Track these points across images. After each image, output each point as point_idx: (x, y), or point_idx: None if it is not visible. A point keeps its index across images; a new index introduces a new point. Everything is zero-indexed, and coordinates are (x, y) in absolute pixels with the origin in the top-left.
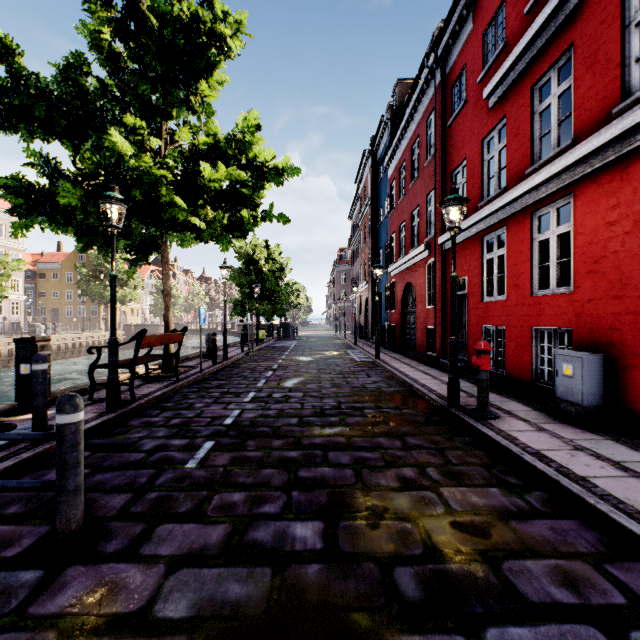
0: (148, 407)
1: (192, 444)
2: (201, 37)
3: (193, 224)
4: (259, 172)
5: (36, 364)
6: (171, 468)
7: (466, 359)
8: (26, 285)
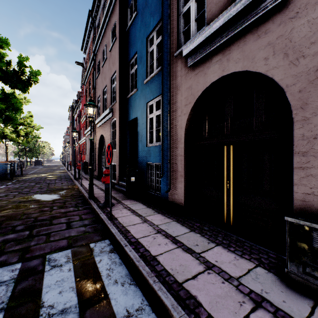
0: None
1: (27, 173)
2: None
3: (18, 141)
4: (33, 127)
5: None
6: (26, 174)
7: None
8: None
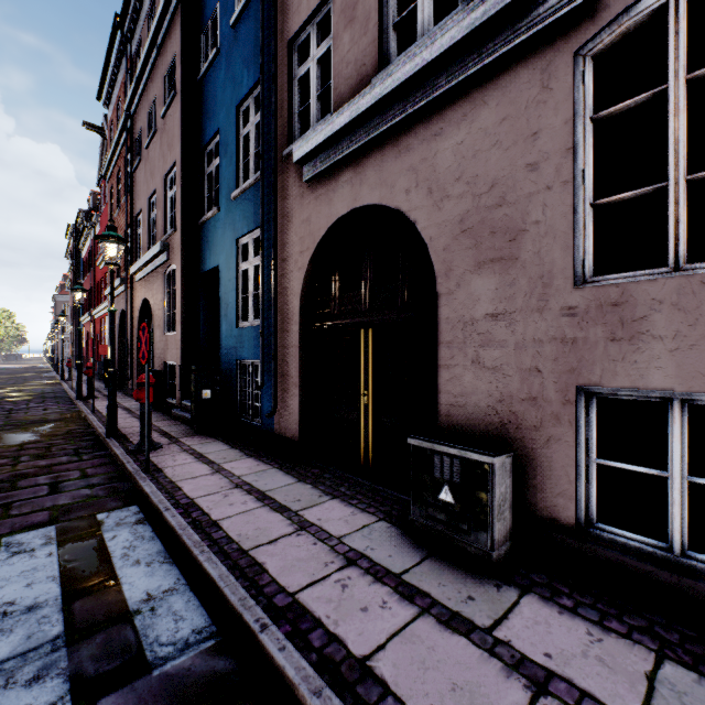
0: None
1: None
2: None
3: None
4: None
5: None
6: None
7: None
8: None
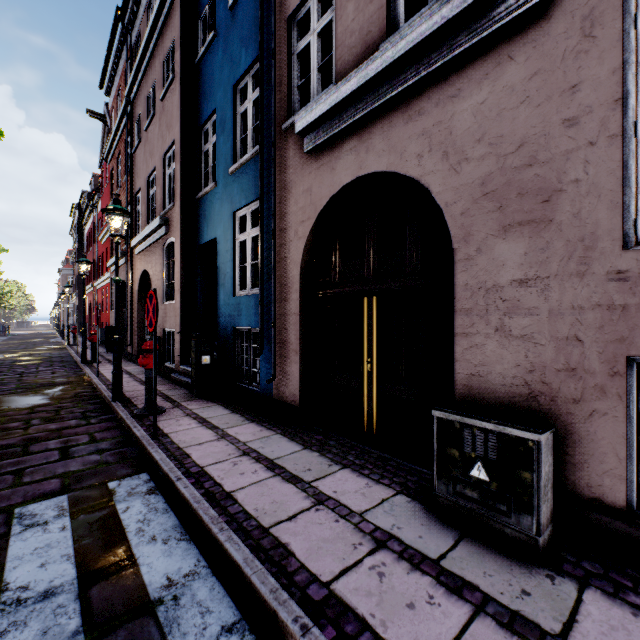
0: None
1: None
2: None
3: None
4: None
5: None
6: None
7: None
8: None
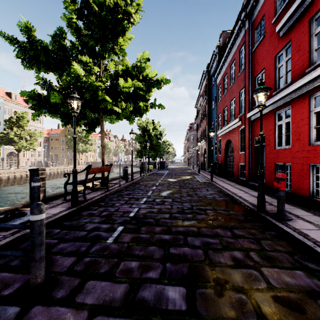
0: (92, 205)
1: (111, 227)
2: (119, 14)
3: (115, 110)
4: (149, 83)
5: (34, 182)
6: (99, 242)
7: (264, 182)
8: (45, 144)
